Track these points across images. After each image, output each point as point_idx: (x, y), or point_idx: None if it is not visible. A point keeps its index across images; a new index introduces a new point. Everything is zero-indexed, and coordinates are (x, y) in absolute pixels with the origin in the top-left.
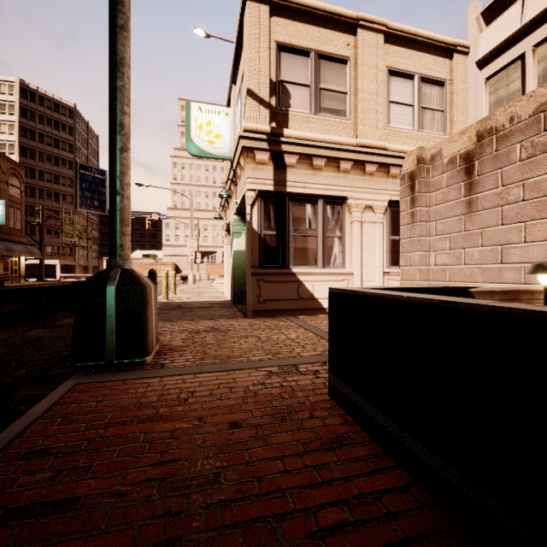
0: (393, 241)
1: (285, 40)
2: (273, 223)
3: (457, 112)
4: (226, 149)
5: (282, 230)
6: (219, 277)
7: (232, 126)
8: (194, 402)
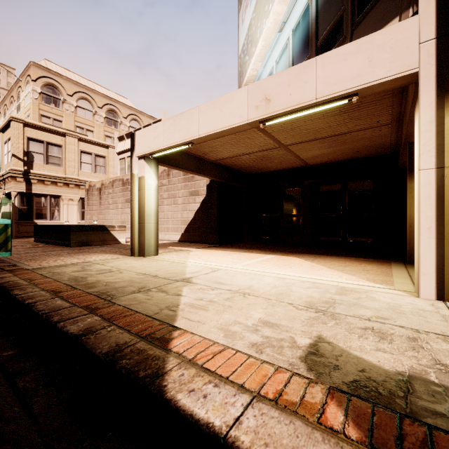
0: (83, 211)
1: (32, 136)
2: (26, 204)
3: (110, 168)
4: None
5: (30, 206)
6: None
7: (1, 151)
8: None
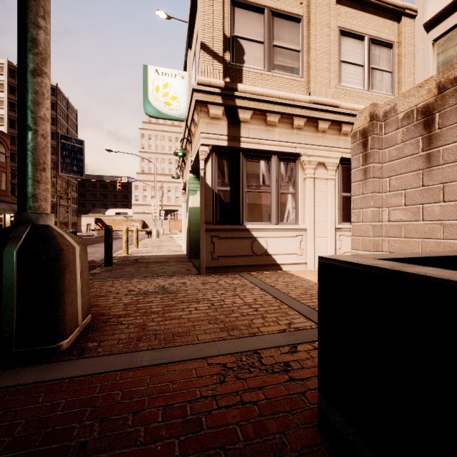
0: (344, 198)
1: None
2: (227, 179)
3: (405, 73)
4: (182, 111)
5: (236, 186)
6: (179, 232)
7: (187, 88)
8: (93, 455)
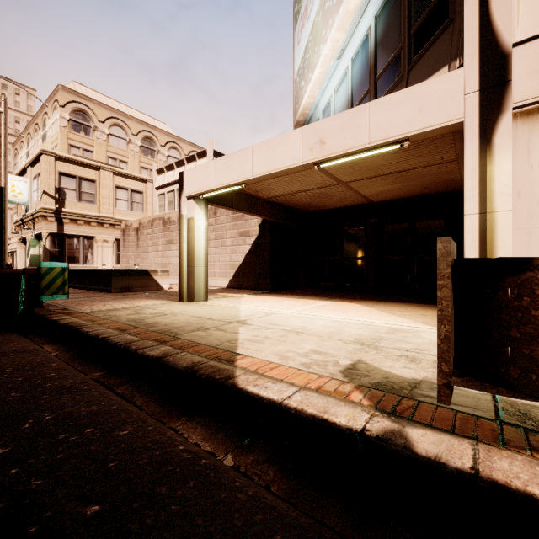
0: (118, 254)
1: (64, 171)
2: (57, 246)
3: (148, 205)
4: (25, 201)
5: (62, 249)
6: None
7: (29, 188)
8: None
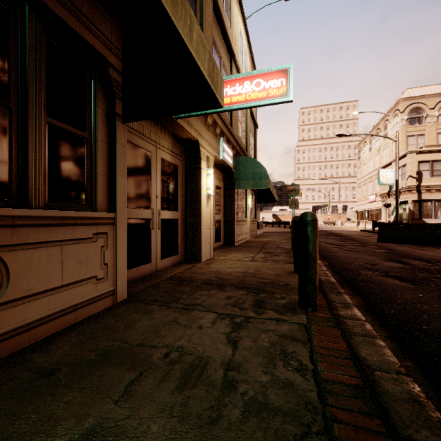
0: None
1: (421, 160)
2: (417, 208)
3: None
4: (392, 182)
5: (420, 209)
6: (350, 222)
7: (394, 174)
8: None
